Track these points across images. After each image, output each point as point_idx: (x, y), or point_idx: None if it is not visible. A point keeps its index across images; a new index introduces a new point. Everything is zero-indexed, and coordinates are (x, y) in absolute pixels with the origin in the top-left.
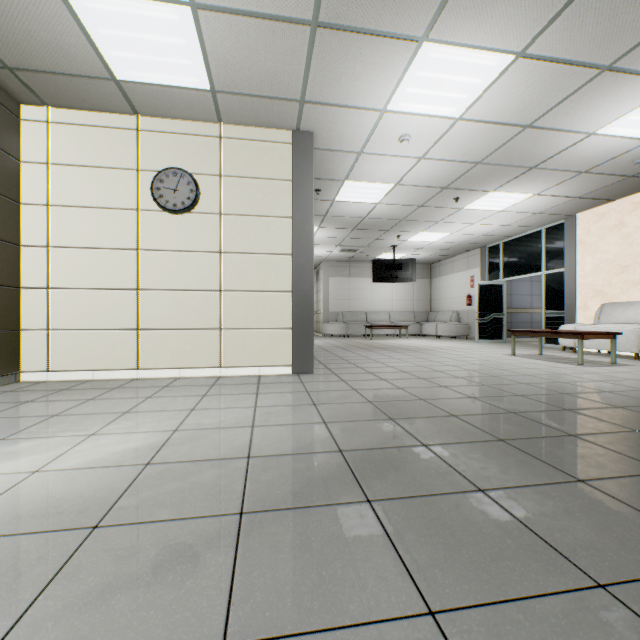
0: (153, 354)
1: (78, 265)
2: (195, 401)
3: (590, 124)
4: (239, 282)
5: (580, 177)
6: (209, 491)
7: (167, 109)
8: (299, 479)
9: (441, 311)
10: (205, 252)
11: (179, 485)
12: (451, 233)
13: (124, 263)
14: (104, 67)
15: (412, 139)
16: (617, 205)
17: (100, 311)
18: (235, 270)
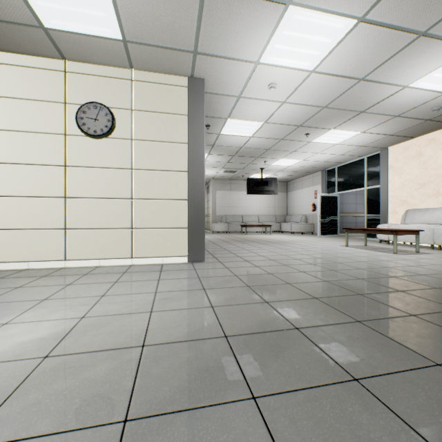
0: (78, 248)
1: (15, 177)
2: (107, 287)
3: (405, 79)
4: (146, 192)
5: (394, 120)
6: (98, 390)
7: (88, 55)
8: (187, 371)
9: (294, 215)
10: (120, 168)
11: (69, 383)
12: (302, 160)
13: (54, 176)
14: (33, 15)
15: (277, 87)
16: (417, 141)
17: (34, 214)
18: (143, 183)
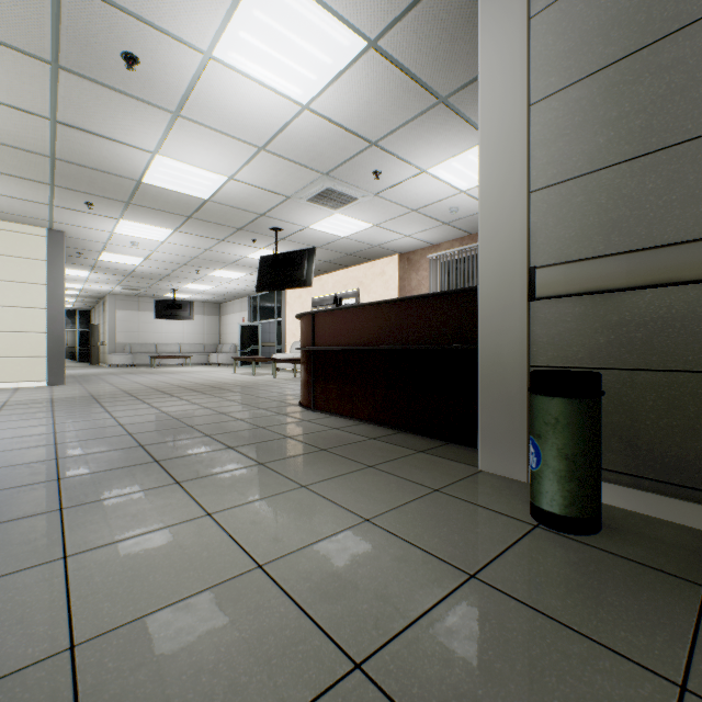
0: None
1: None
2: None
3: (240, 254)
4: (0, 326)
5: None
6: None
7: None
8: (29, 402)
9: (226, 344)
10: None
11: None
12: (216, 286)
13: None
14: None
15: (141, 244)
16: None
17: None
18: None
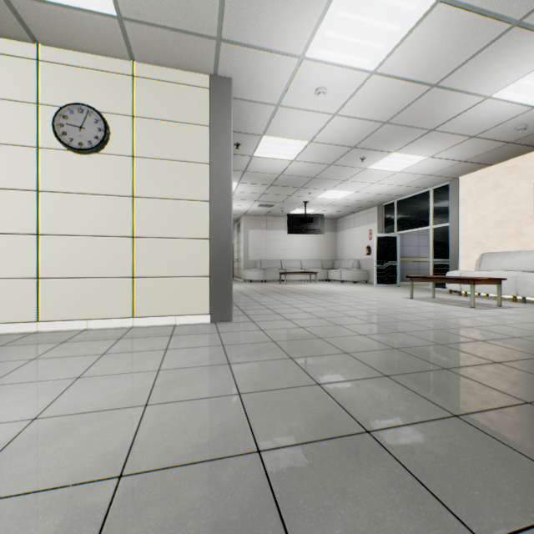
0: (56, 305)
1: None
2: (88, 363)
3: (489, 87)
4: (153, 228)
5: (469, 141)
6: None
7: (70, 38)
8: None
9: (344, 259)
10: (116, 196)
11: None
12: (355, 191)
13: (21, 205)
14: None
15: (328, 93)
16: (494, 169)
17: None
18: (149, 215)
